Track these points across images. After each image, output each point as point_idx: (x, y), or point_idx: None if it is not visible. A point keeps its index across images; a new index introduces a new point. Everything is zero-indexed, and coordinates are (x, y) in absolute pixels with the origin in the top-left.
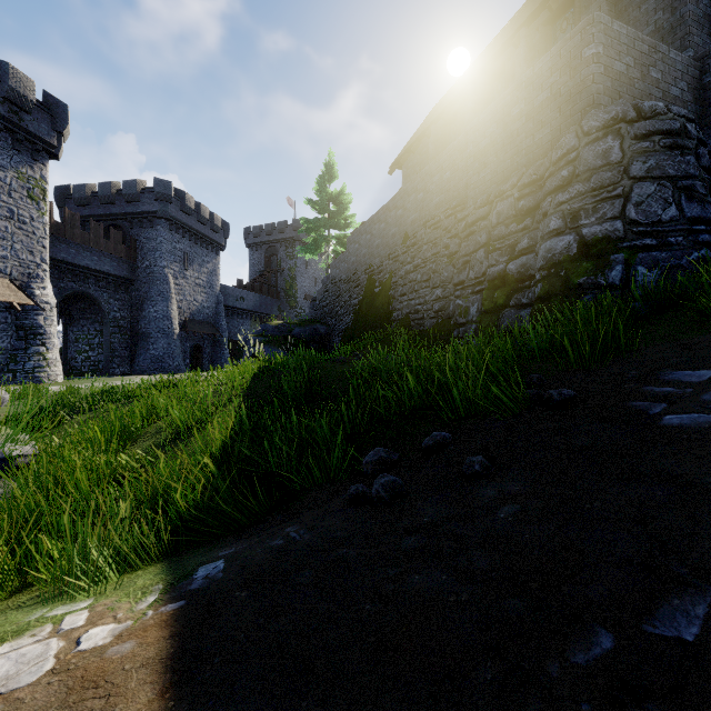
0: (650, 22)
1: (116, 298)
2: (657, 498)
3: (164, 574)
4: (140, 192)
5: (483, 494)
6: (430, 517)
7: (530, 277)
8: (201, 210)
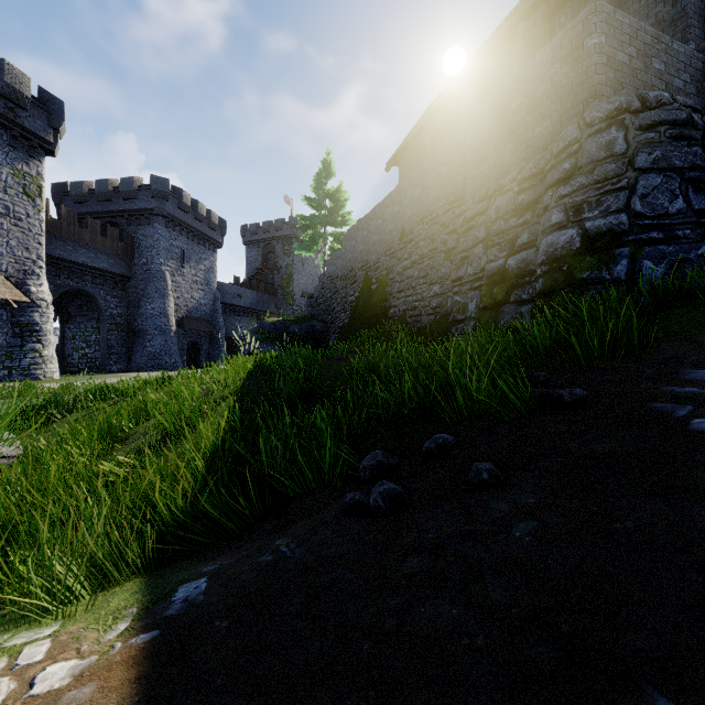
0: (650, 15)
1: (113, 295)
2: (701, 518)
3: (141, 594)
4: (137, 189)
5: (494, 507)
6: (435, 533)
7: (530, 272)
8: (198, 207)
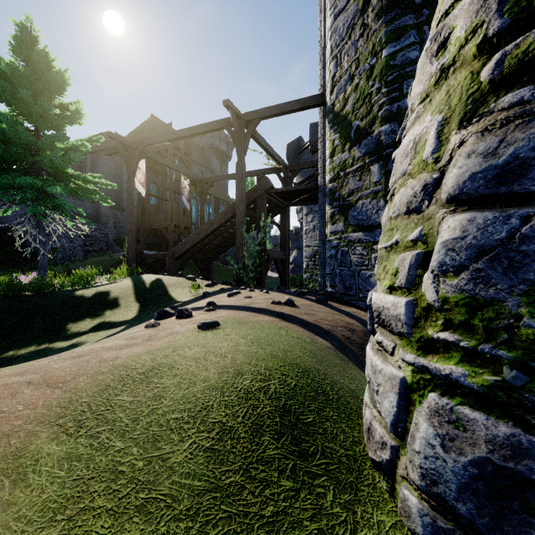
0: None
1: None
2: None
3: None
4: None
5: None
6: None
7: None
8: None
